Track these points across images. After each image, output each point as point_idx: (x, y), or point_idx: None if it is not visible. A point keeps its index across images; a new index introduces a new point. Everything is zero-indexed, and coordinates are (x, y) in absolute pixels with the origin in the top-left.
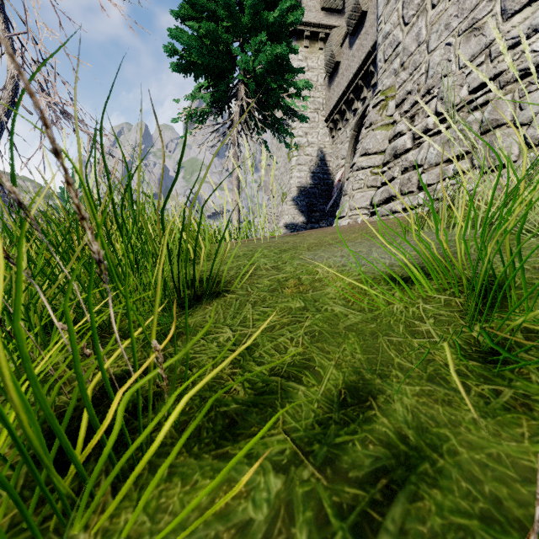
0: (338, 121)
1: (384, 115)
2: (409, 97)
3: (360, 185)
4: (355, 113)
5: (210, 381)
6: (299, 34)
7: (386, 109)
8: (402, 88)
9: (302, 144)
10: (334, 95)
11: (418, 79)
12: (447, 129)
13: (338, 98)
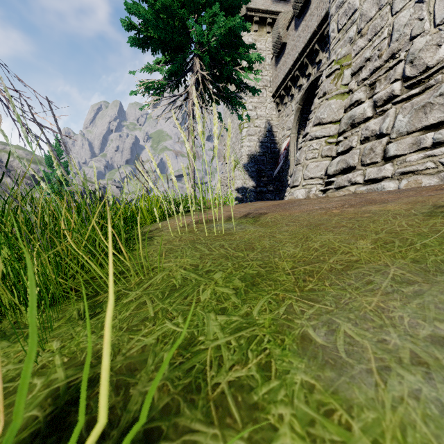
0: (284, 96)
1: (339, 84)
2: (368, 64)
3: (314, 155)
4: (300, 88)
5: None
6: (249, 20)
7: (342, 78)
8: (360, 55)
9: (252, 117)
10: (281, 73)
11: (379, 44)
12: (419, 94)
13: (284, 75)
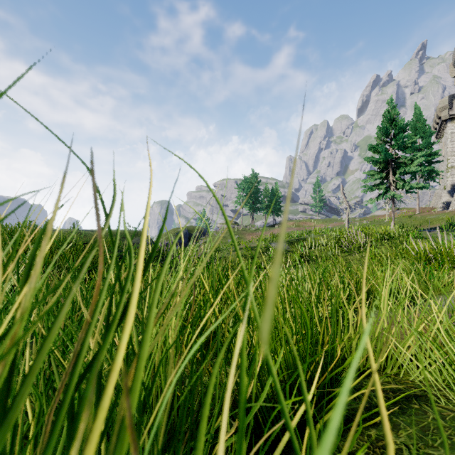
0: None
1: None
2: None
3: (454, 200)
4: None
5: (419, 221)
6: (451, 118)
7: None
8: None
9: (453, 166)
10: None
11: None
12: None
13: None
